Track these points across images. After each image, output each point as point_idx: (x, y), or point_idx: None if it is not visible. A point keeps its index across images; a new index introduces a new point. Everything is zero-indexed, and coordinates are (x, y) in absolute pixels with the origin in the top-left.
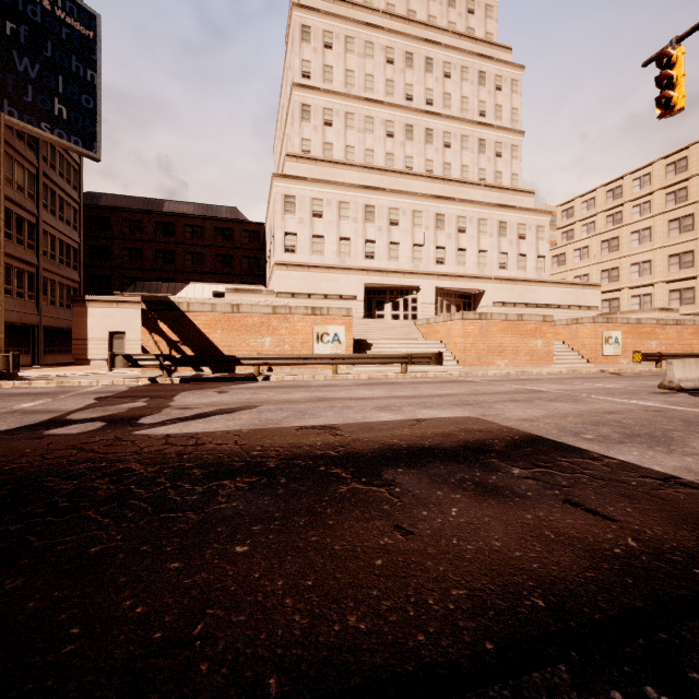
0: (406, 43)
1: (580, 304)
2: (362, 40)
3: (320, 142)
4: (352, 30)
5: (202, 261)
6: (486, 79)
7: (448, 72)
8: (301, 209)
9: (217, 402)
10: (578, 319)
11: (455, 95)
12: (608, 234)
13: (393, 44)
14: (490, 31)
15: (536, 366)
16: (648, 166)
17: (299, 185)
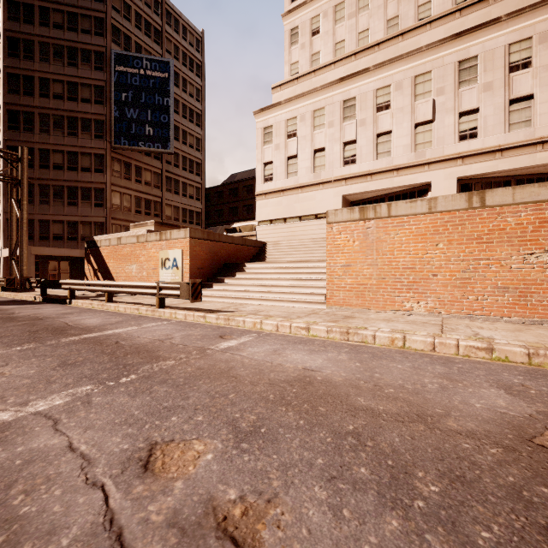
0: None
1: None
2: None
3: (308, 57)
4: None
5: None
6: None
7: None
8: (277, 135)
9: None
10: None
11: None
12: None
13: None
14: None
15: (542, 322)
16: None
17: (275, 112)
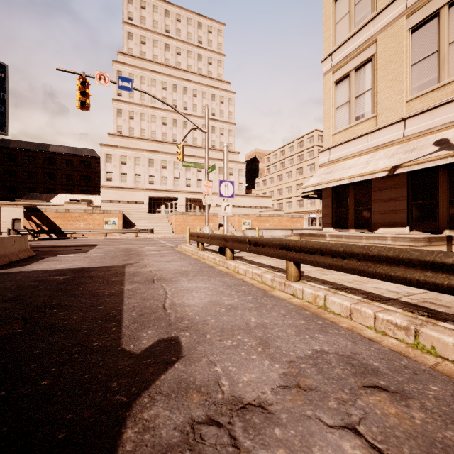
0: (173, 80)
1: (261, 206)
2: (149, 78)
3: (127, 127)
4: (144, 73)
5: (72, 179)
6: (215, 98)
7: (195, 94)
8: (115, 160)
9: (39, 243)
10: (235, 214)
11: (199, 105)
12: (279, 172)
13: (166, 80)
14: (220, 73)
15: None
16: (292, 142)
17: (114, 149)
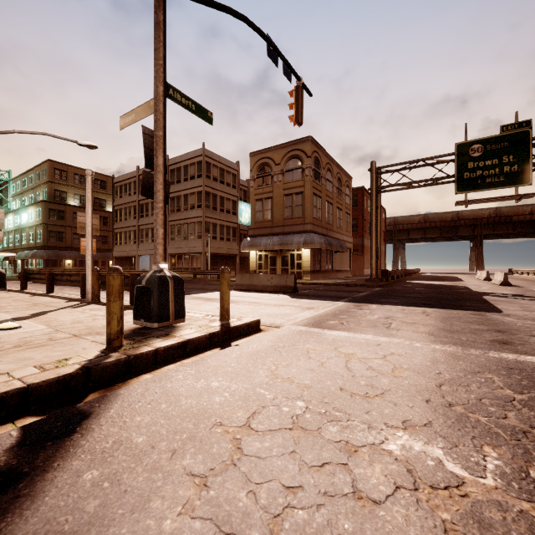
0: None
1: None
2: None
3: None
4: None
5: None
6: None
7: None
8: None
9: None
10: None
11: None
12: None
13: None
14: None
15: None
16: None
17: None
